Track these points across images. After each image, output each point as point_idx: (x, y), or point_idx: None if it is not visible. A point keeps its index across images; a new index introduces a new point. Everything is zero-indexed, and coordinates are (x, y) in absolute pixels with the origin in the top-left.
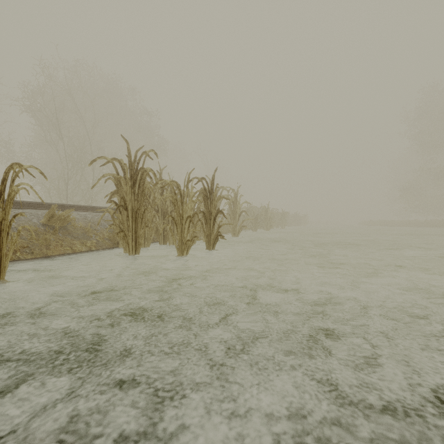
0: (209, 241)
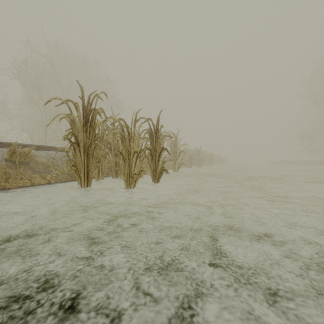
0: (154, 175)
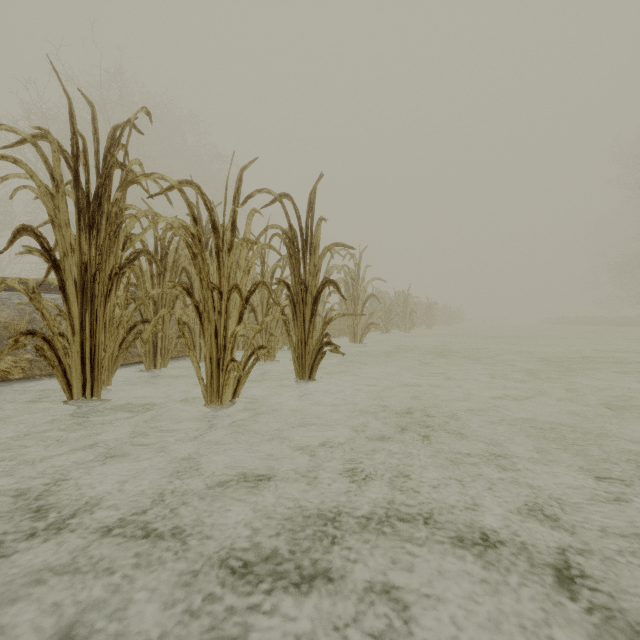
0: (300, 358)
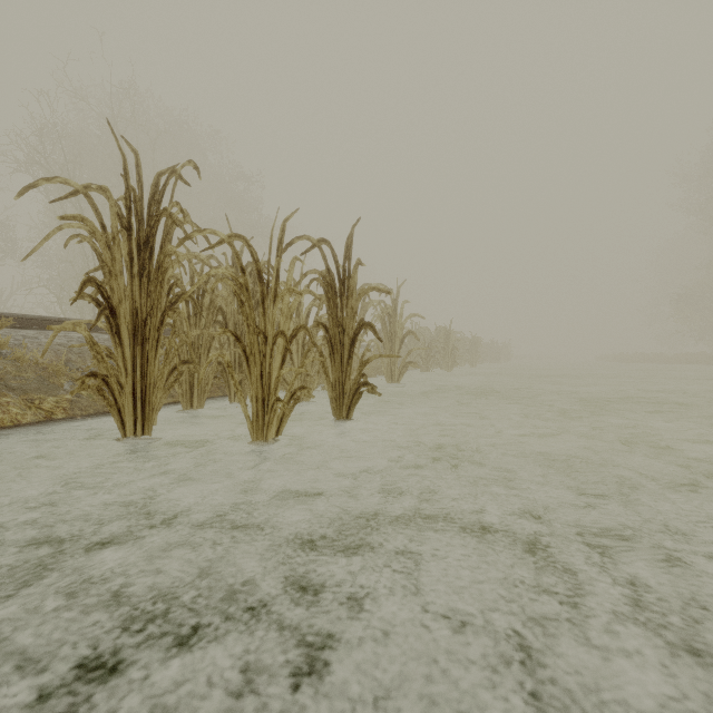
0: (338, 398)
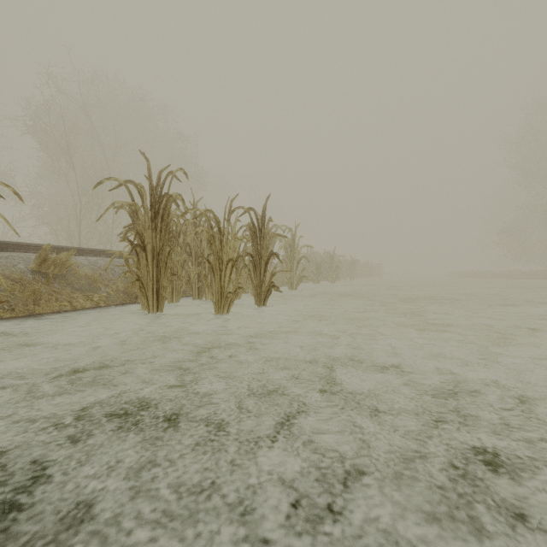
0: (258, 295)
